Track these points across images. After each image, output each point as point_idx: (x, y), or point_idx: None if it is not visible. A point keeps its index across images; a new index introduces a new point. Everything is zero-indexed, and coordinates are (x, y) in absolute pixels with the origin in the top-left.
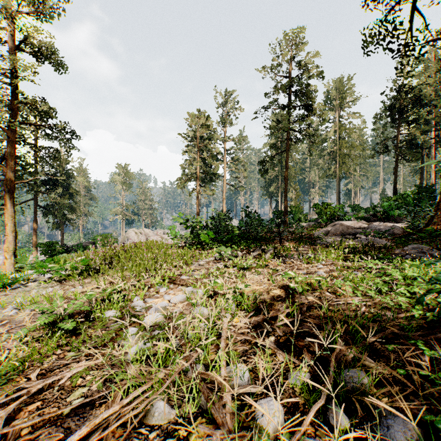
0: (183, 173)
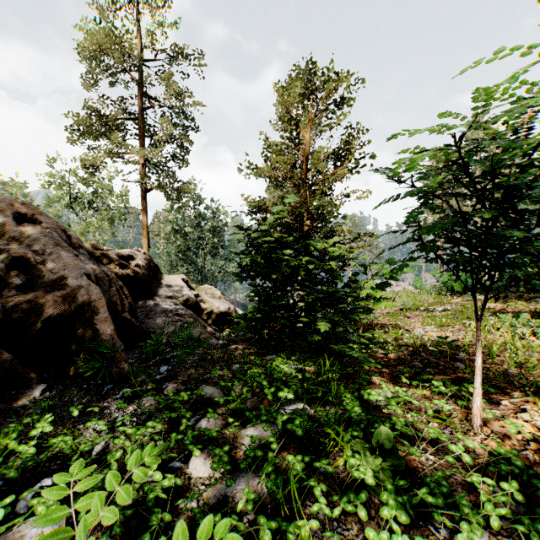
0: (424, 223)
